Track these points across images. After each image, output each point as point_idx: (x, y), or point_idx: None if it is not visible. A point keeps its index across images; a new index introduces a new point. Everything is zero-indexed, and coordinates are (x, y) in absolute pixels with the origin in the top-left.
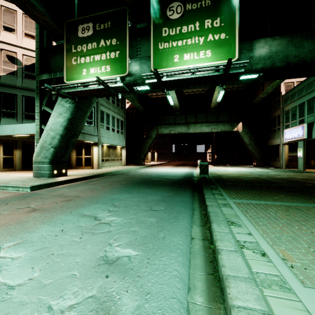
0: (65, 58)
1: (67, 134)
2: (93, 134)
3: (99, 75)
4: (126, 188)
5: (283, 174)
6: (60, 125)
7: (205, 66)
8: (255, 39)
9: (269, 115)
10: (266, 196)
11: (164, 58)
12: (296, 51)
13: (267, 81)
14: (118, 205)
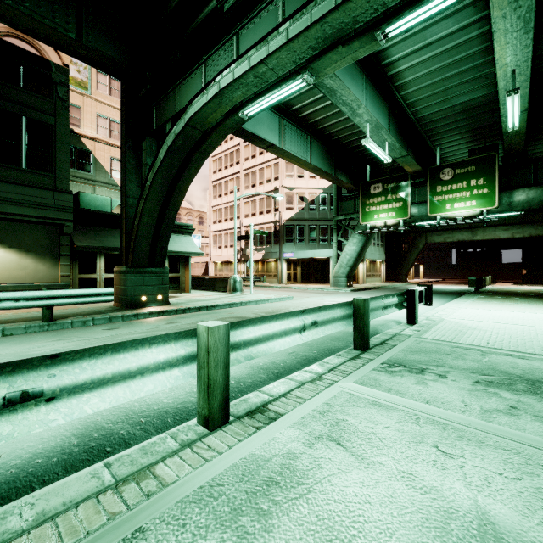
0: (360, 207)
1: (358, 257)
2: None
3: (387, 218)
4: None
5: None
6: (354, 251)
7: (467, 220)
8: (515, 189)
9: None
10: (507, 296)
11: (438, 207)
12: None
13: None
14: None
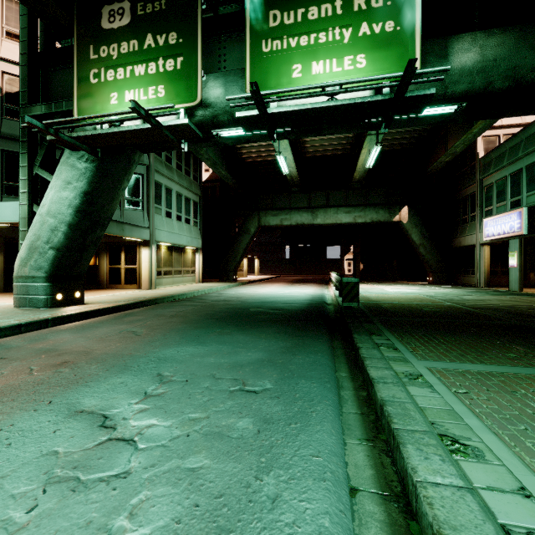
0: (75, 71)
1: (83, 222)
2: (140, 224)
3: (143, 104)
4: (196, 331)
5: (489, 299)
6: (67, 205)
7: (358, 79)
8: (453, 35)
9: (456, 194)
10: (489, 350)
11: (273, 71)
12: (534, 59)
13: (453, 133)
14: (169, 379)
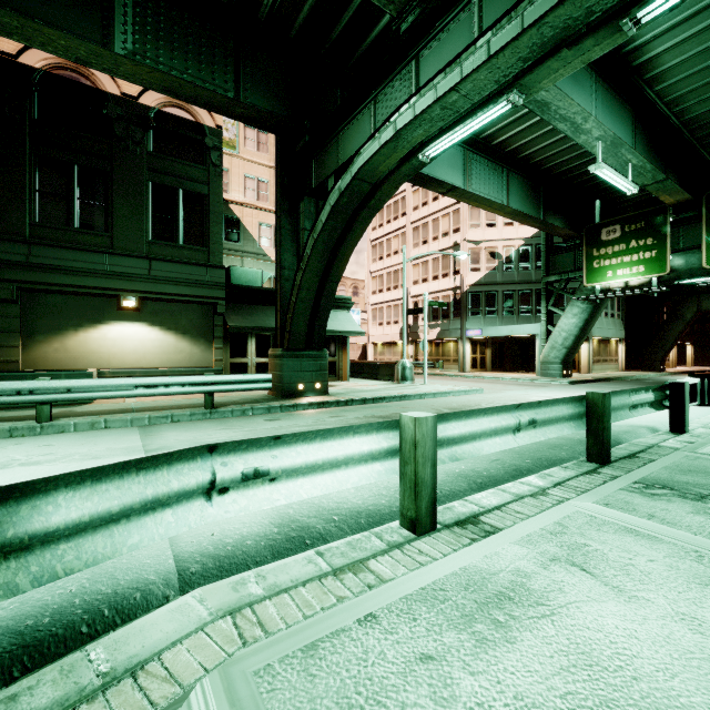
0: (584, 262)
1: (580, 334)
2: None
3: (629, 276)
4: None
5: None
6: (574, 326)
7: None
8: None
9: None
10: None
11: None
12: None
13: None
14: None
